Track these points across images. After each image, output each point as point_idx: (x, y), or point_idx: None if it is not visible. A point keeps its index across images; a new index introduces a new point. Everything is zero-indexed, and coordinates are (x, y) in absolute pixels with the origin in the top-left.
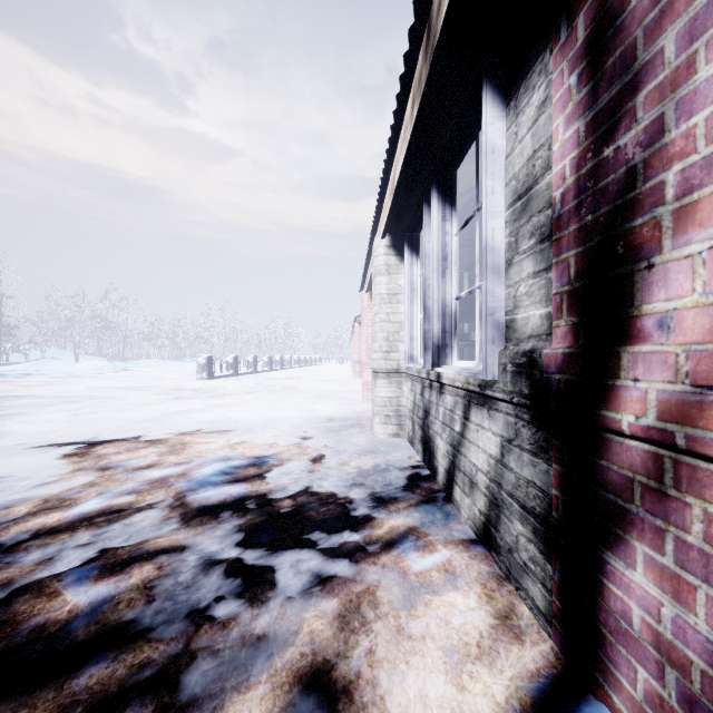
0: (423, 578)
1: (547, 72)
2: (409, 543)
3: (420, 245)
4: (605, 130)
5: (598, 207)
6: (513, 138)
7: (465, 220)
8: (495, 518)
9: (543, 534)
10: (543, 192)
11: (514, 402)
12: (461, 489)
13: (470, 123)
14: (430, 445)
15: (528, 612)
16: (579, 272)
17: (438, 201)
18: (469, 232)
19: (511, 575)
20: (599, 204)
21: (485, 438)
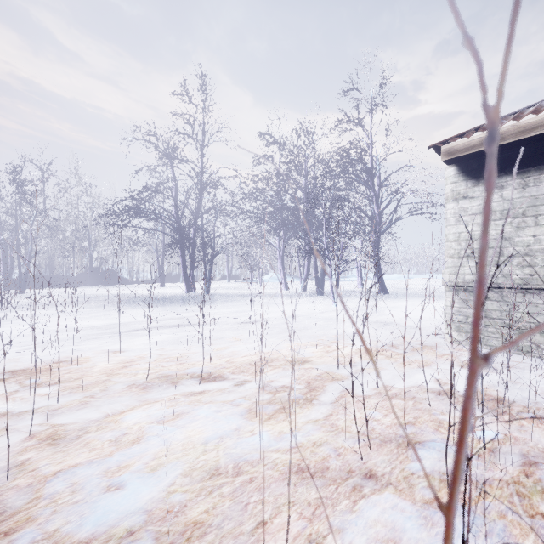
0: None
1: None
2: None
3: None
4: None
5: None
6: None
7: None
8: None
9: None
10: None
11: None
12: None
13: None
14: None
15: None
16: None
17: None
18: None
19: None
20: None
21: None
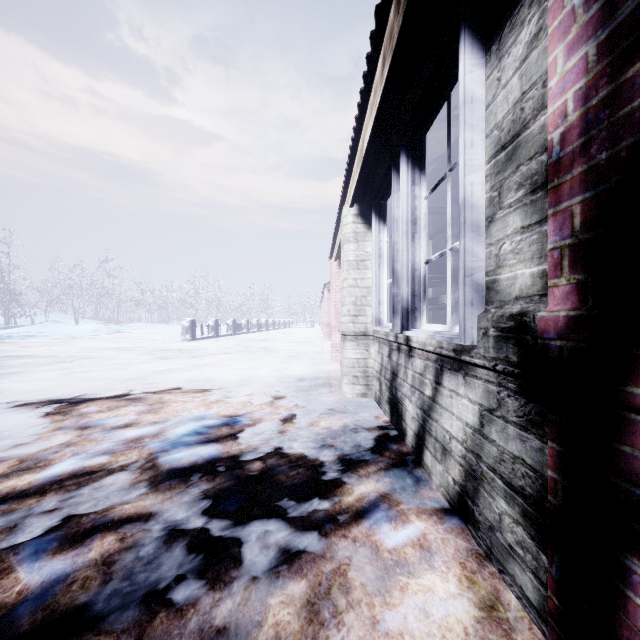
0: (397, 556)
1: (541, 1)
2: (380, 513)
3: (387, 213)
4: (628, 46)
5: (618, 141)
6: (494, 85)
7: (432, 185)
8: (472, 490)
9: (535, 519)
10: (535, 136)
11: (497, 370)
12: (432, 455)
13: (443, 80)
14: (398, 406)
15: (515, 601)
16: (588, 221)
17: (407, 165)
18: (436, 198)
19: (493, 555)
20: (619, 136)
21: (460, 405)
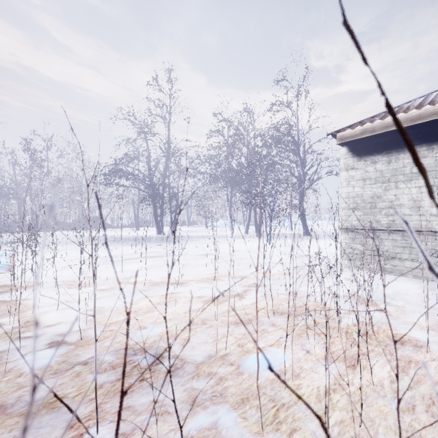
0: None
1: None
2: None
3: None
4: None
5: None
6: None
7: None
8: None
9: None
10: None
11: None
12: None
13: None
14: None
15: None
16: None
17: None
18: None
19: None
20: None
21: None
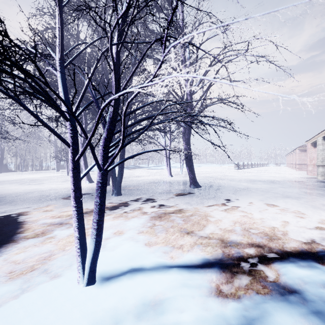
0: None
1: None
2: None
3: None
4: None
5: None
6: None
7: None
8: None
9: None
10: None
11: None
12: None
13: None
14: None
15: None
16: None
17: None
18: None
19: None
20: None
21: None
